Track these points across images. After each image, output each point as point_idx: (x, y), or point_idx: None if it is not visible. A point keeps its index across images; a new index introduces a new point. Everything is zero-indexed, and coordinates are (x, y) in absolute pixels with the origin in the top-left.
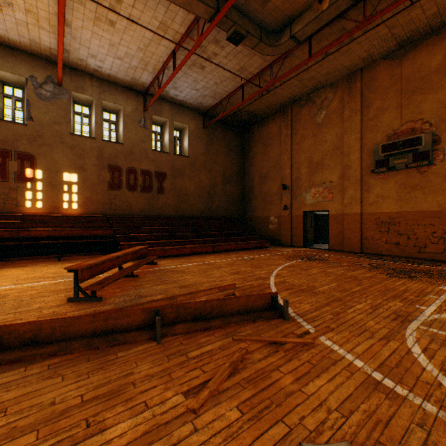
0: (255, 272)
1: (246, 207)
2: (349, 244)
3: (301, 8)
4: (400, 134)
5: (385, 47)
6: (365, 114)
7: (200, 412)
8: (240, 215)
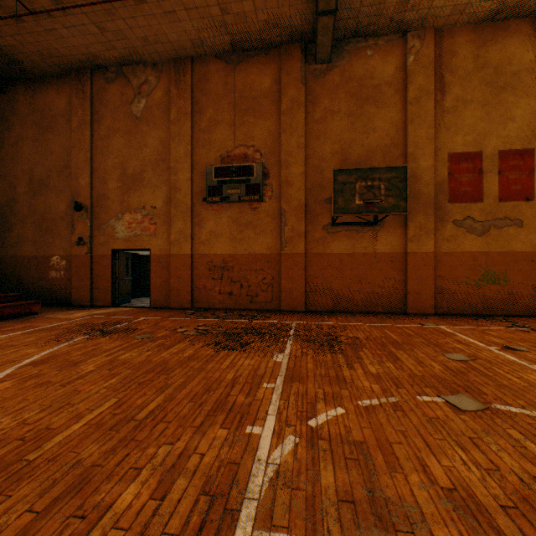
0: None
1: None
2: (178, 297)
3: None
4: (234, 159)
5: (219, 40)
6: (197, 122)
7: None
8: None
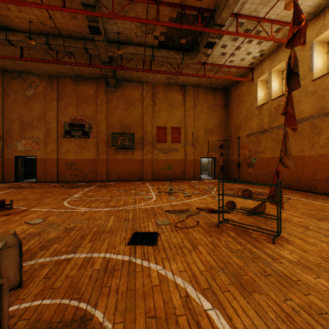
0: None
1: None
2: (51, 177)
3: (16, 28)
4: (77, 120)
5: (70, 73)
6: (60, 103)
7: None
8: None
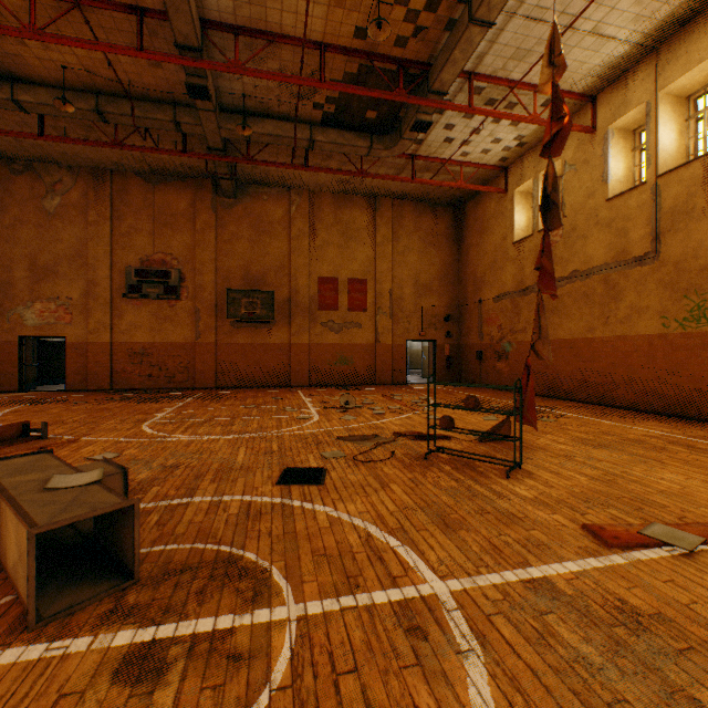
0: None
1: None
2: (97, 380)
3: (33, 77)
4: (154, 263)
5: (140, 166)
6: (118, 227)
7: None
8: None
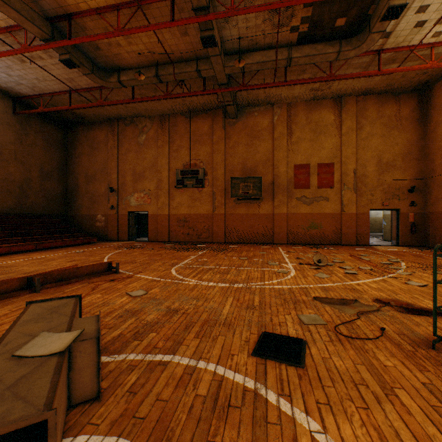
0: (90, 258)
1: (70, 205)
2: (162, 236)
3: (127, 65)
4: (190, 166)
5: (182, 109)
6: (172, 147)
7: (84, 298)
8: (63, 213)
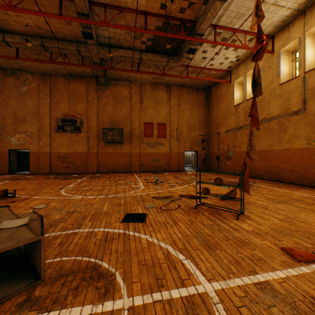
0: None
1: None
2: (44, 169)
3: (13, 30)
4: (69, 116)
5: (63, 72)
6: (53, 99)
7: None
8: None
